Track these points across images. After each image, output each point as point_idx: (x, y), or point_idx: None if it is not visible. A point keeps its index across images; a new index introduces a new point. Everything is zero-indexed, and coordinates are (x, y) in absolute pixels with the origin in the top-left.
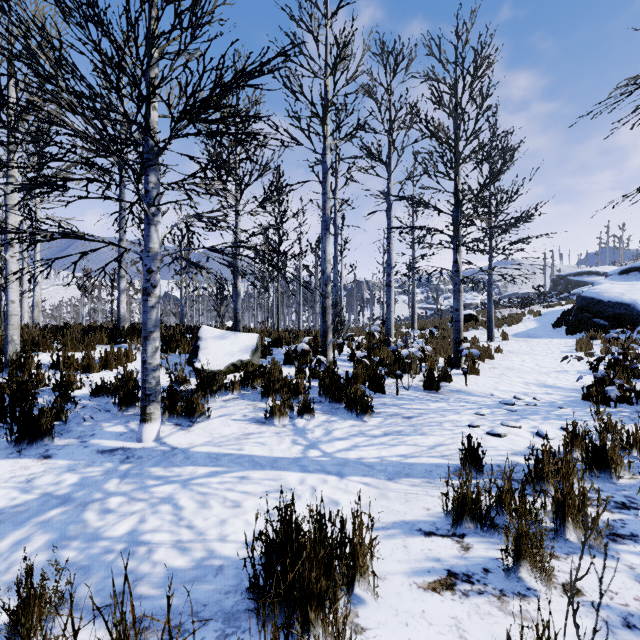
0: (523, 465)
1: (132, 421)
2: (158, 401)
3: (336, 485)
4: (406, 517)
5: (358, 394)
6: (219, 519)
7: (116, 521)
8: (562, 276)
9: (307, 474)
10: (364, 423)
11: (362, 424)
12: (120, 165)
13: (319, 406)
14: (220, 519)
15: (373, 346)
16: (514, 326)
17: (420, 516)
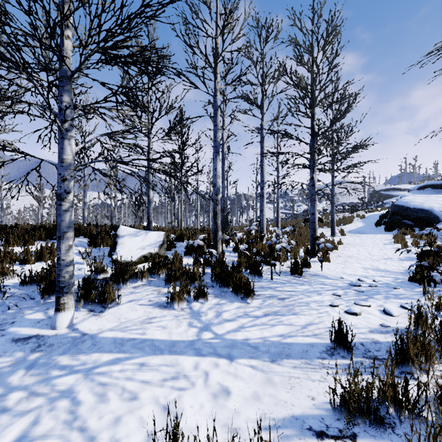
0: (381, 343)
1: (52, 308)
2: (71, 292)
3: (226, 369)
4: (294, 410)
5: (242, 280)
6: (114, 417)
7: (8, 423)
8: (376, 191)
9: (201, 358)
10: (248, 305)
11: (246, 306)
12: (30, 81)
13: (211, 290)
14: (115, 417)
15: (252, 241)
16: (348, 225)
17: (307, 408)
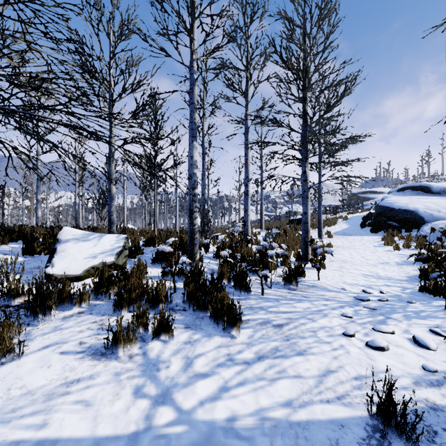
0: (443, 409)
1: None
2: None
3: None
4: None
5: (225, 303)
6: None
7: None
8: (354, 194)
9: None
10: (232, 340)
11: (230, 342)
12: None
13: (182, 316)
14: None
15: (236, 245)
16: (332, 227)
17: None
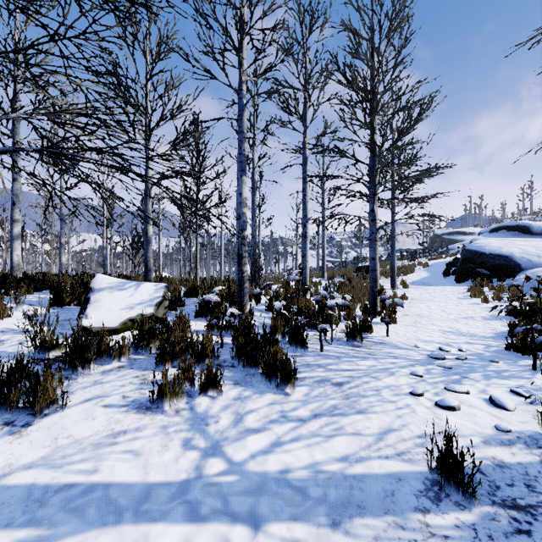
0: (510, 466)
1: None
2: None
3: None
4: None
5: (278, 357)
6: None
7: None
8: (438, 235)
9: (196, 527)
10: (286, 397)
11: (284, 399)
12: None
13: (230, 373)
14: None
15: (291, 295)
16: (409, 275)
17: None
